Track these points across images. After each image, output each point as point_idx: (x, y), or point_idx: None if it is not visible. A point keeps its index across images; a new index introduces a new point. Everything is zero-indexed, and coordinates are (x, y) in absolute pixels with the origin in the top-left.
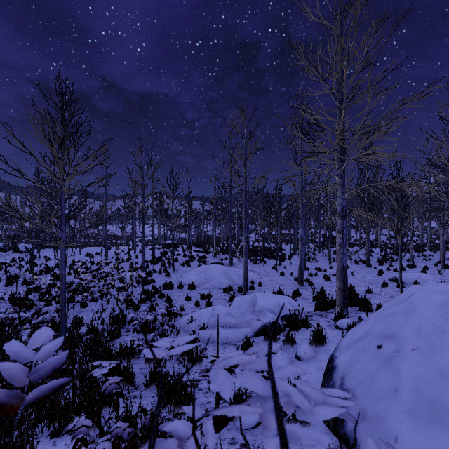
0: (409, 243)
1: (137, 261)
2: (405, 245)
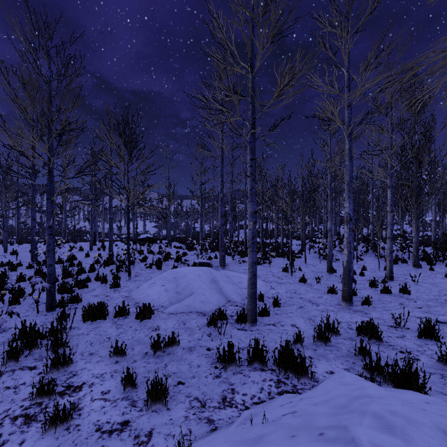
0: (429, 238)
1: (84, 261)
2: (425, 240)
